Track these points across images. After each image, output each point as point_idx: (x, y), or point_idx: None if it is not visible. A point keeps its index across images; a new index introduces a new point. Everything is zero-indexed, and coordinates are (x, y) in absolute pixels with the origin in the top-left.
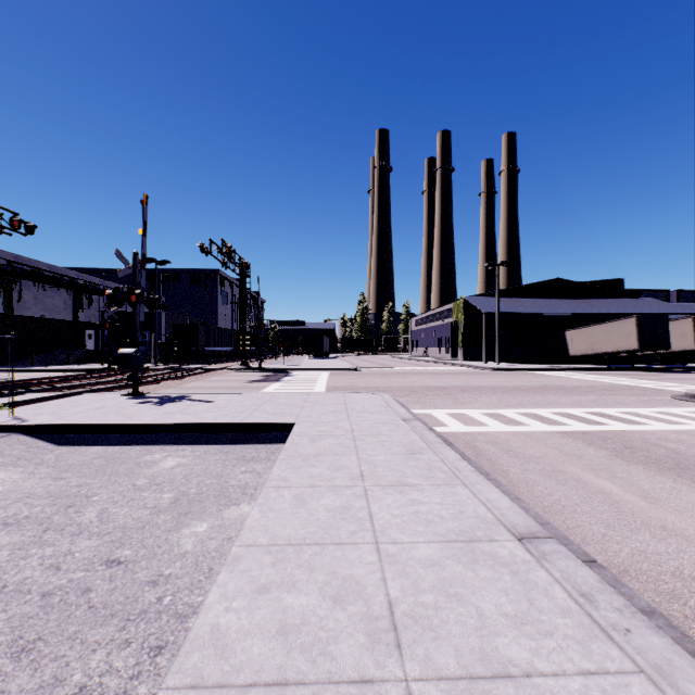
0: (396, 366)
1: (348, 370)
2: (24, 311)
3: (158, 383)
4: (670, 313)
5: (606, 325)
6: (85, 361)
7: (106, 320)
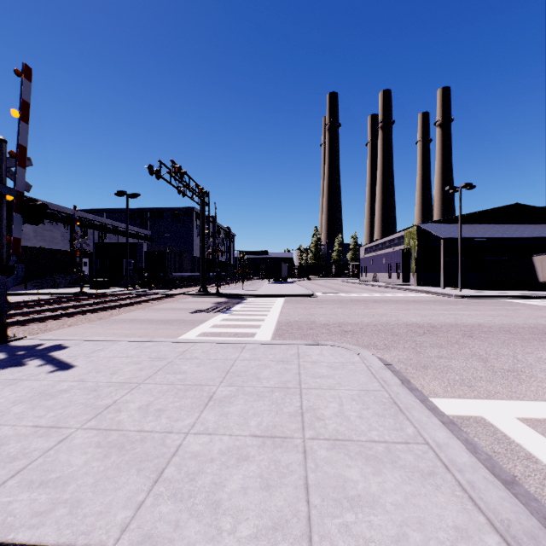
0: (352, 291)
1: (303, 297)
2: (24, 242)
3: (86, 314)
4: None
5: None
6: (75, 284)
7: (78, 248)
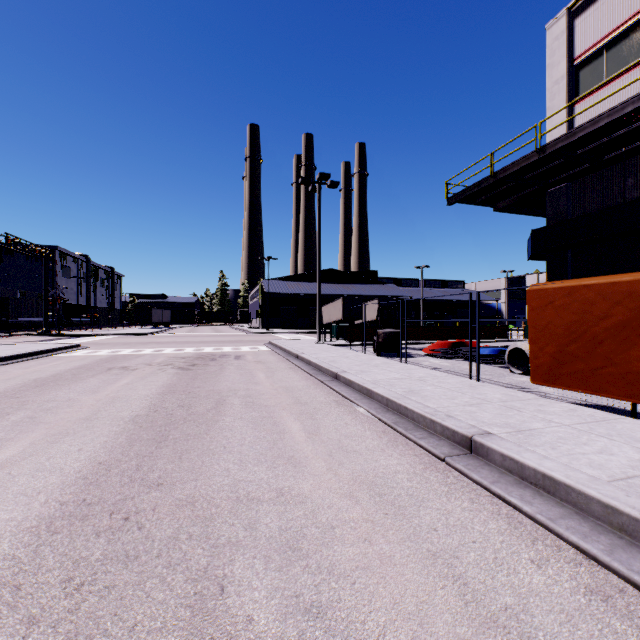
0: (195, 332)
1: (136, 335)
2: None
3: None
4: (393, 295)
5: (334, 303)
6: None
7: None
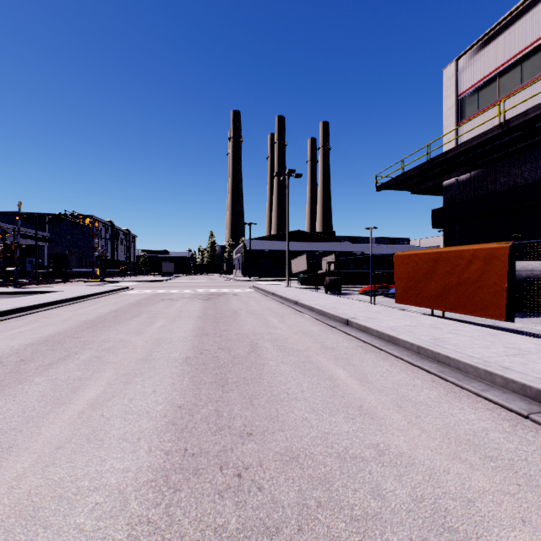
0: (195, 280)
1: (155, 281)
2: None
3: (30, 286)
4: (347, 251)
5: (300, 257)
6: None
7: (1, 252)
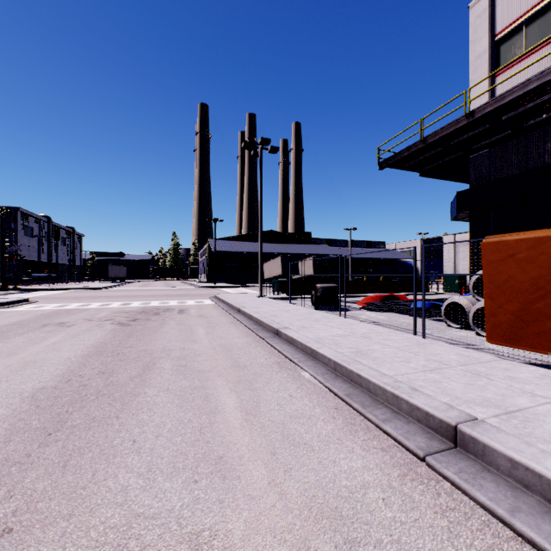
0: (148, 287)
1: (90, 289)
2: None
3: None
4: (325, 254)
5: (274, 260)
6: None
7: None
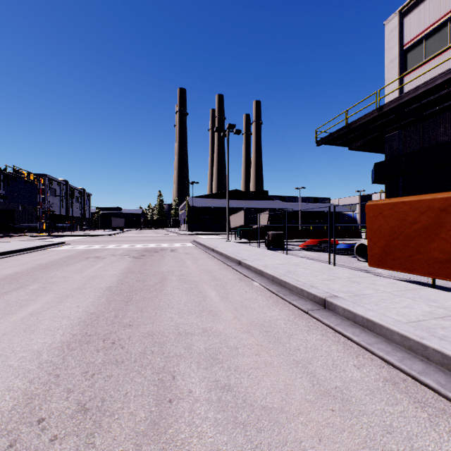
0: (142, 234)
1: (101, 235)
2: None
3: None
4: (279, 208)
5: (238, 213)
6: None
7: None
